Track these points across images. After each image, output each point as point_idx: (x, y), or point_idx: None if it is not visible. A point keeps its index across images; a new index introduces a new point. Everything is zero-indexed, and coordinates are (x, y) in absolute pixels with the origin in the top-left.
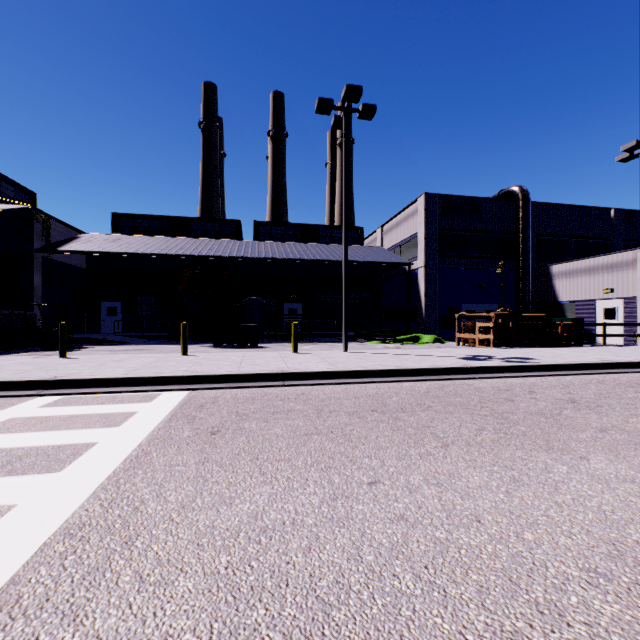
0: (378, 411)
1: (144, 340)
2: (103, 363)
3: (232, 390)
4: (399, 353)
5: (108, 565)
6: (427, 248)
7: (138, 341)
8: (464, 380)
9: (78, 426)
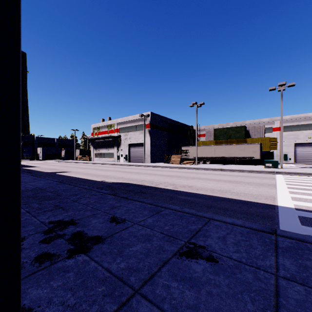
0: None
1: None
2: None
3: None
4: None
5: None
6: None
7: None
8: None
9: None
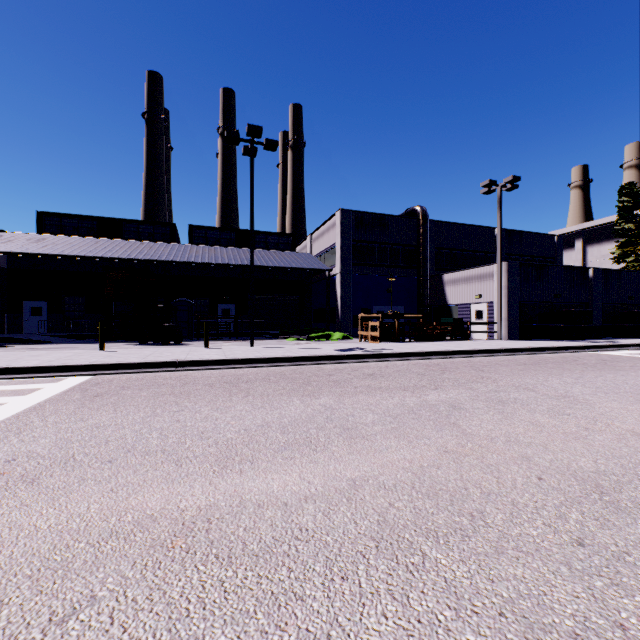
0: (228, 383)
1: (71, 340)
2: (20, 357)
3: (130, 374)
4: (295, 347)
5: (6, 439)
6: (342, 257)
7: (64, 340)
8: (321, 365)
9: None
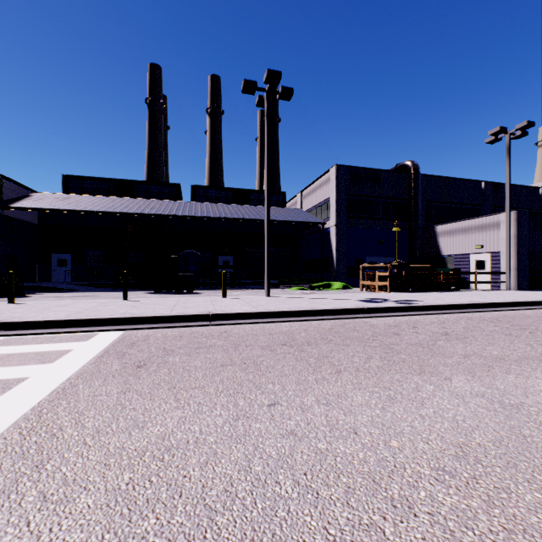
0: (287, 345)
1: (92, 288)
2: (48, 307)
3: (163, 329)
4: (312, 297)
5: (15, 487)
6: (338, 210)
7: (86, 289)
8: (362, 318)
9: (13, 363)
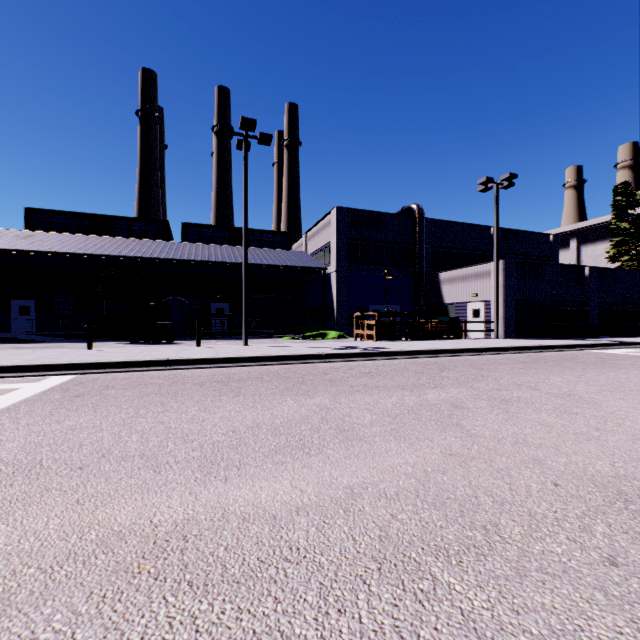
0: (219, 382)
1: (59, 339)
2: (2, 356)
3: (117, 373)
4: (290, 346)
5: None
6: (338, 255)
7: (52, 340)
8: (317, 363)
9: None
